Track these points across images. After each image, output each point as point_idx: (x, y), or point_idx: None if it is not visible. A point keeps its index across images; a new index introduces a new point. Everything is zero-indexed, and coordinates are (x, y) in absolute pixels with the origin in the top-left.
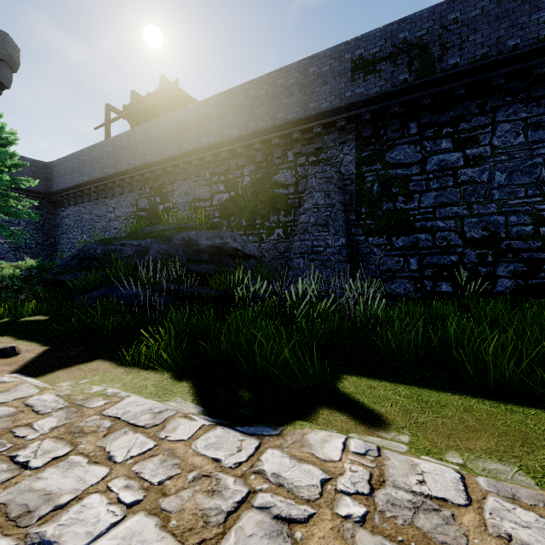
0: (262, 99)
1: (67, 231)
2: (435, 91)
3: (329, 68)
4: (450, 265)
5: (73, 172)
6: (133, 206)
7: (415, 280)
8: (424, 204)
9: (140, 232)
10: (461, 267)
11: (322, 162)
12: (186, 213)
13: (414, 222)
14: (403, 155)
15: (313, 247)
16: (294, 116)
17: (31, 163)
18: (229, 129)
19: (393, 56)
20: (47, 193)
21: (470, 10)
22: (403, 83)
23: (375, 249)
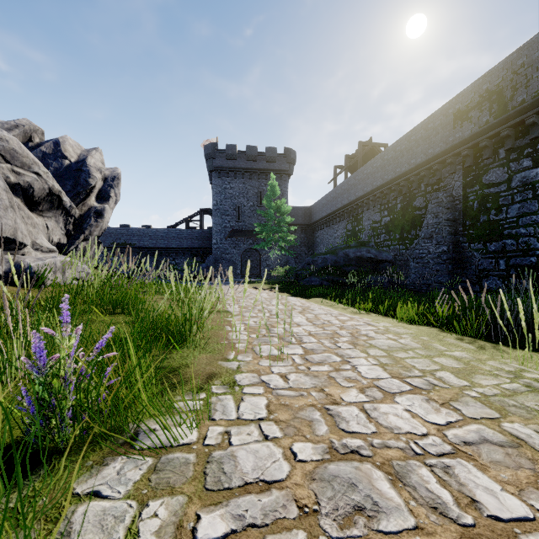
0: (403, 152)
1: (318, 245)
2: (509, 125)
3: (440, 122)
4: (529, 265)
5: (319, 211)
6: (344, 229)
7: (503, 278)
8: (510, 215)
9: (331, 249)
10: (526, 268)
11: (441, 189)
12: (368, 231)
13: (502, 230)
14: (494, 176)
15: (419, 254)
16: (420, 160)
17: (302, 209)
18: (386, 175)
19: (479, 104)
20: (309, 224)
21: (533, 53)
22: (485, 124)
23: (475, 253)
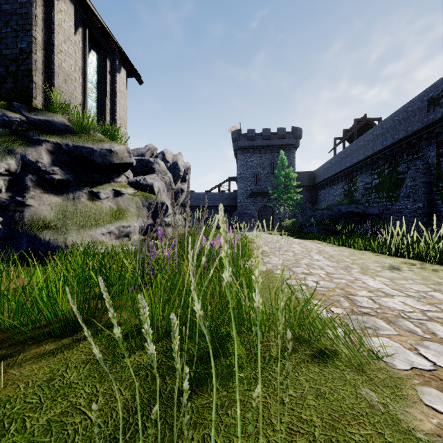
0: (388, 129)
1: (320, 202)
2: None
3: (417, 107)
4: None
5: (321, 174)
6: (342, 189)
7: None
8: None
9: (328, 206)
10: None
11: (419, 158)
12: (362, 191)
13: None
14: None
15: (399, 209)
16: (401, 136)
17: (307, 173)
18: (375, 147)
19: None
20: (313, 185)
21: None
22: None
23: None
